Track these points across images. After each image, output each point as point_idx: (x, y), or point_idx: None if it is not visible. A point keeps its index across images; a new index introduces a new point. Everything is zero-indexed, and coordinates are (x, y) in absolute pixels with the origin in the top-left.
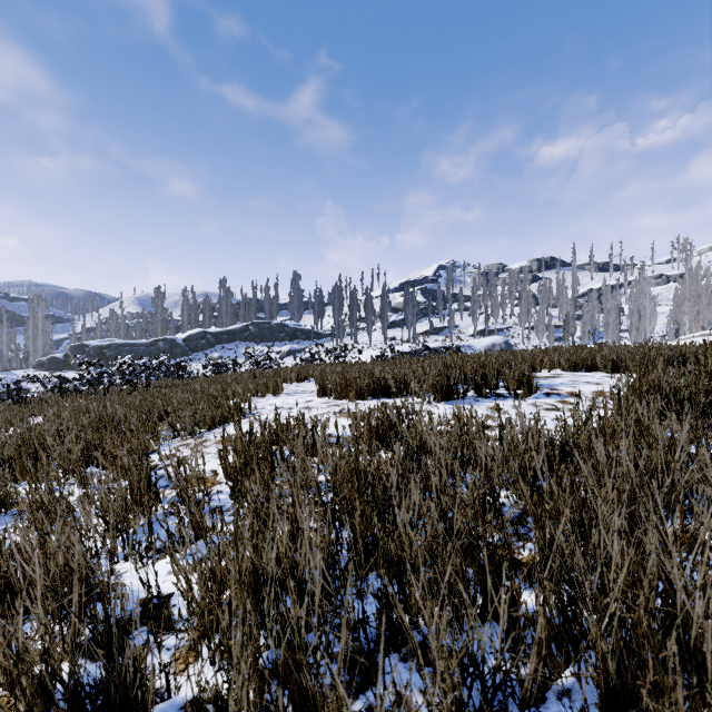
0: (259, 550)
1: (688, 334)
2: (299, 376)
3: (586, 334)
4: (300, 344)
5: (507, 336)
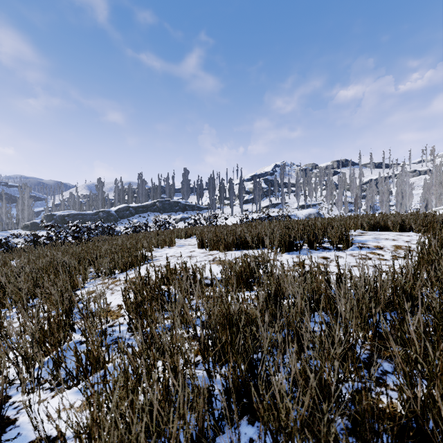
0: (134, 407)
1: (434, 207)
2: (187, 234)
3: (369, 207)
4: (188, 214)
5: (318, 209)
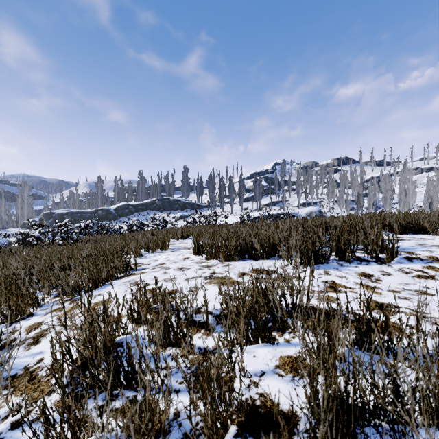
0: None
1: None
2: (183, 235)
3: (371, 205)
4: (188, 212)
5: (319, 207)
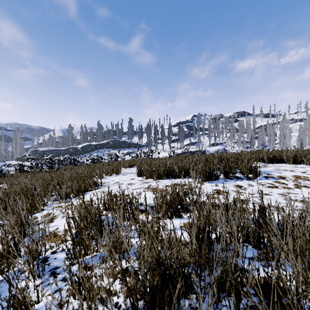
0: None
1: (307, 145)
2: (130, 165)
3: (260, 145)
4: (132, 149)
5: (224, 146)
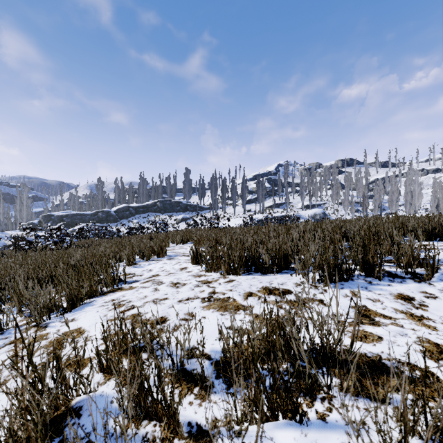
0: None
1: None
2: (183, 239)
3: (376, 207)
4: (190, 214)
5: (324, 209)
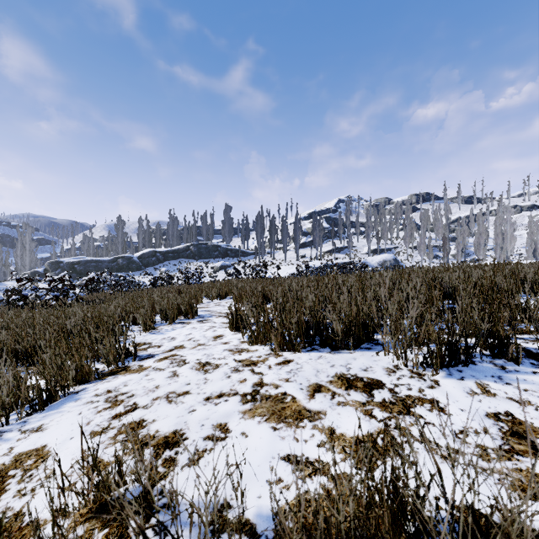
0: None
1: None
2: (220, 293)
3: (460, 252)
4: (230, 260)
5: (395, 254)
